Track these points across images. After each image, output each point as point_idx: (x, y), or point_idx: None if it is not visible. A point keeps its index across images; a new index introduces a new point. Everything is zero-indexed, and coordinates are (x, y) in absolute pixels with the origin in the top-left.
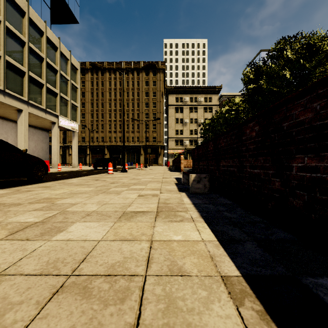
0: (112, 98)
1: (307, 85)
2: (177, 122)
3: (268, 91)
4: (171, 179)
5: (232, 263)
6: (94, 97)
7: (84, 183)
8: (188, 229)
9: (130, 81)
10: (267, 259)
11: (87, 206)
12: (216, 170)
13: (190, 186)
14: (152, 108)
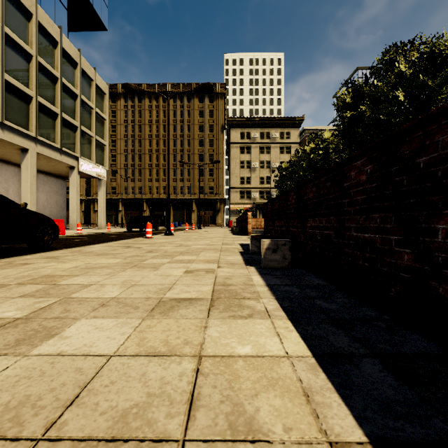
0: (153, 133)
1: (429, 111)
2: (242, 167)
3: (372, 121)
4: (234, 245)
5: (346, 408)
6: (129, 132)
7: (109, 252)
8: (261, 333)
9: (178, 111)
10: (409, 399)
11: (105, 289)
12: (300, 234)
13: (263, 257)
14: (209, 148)
